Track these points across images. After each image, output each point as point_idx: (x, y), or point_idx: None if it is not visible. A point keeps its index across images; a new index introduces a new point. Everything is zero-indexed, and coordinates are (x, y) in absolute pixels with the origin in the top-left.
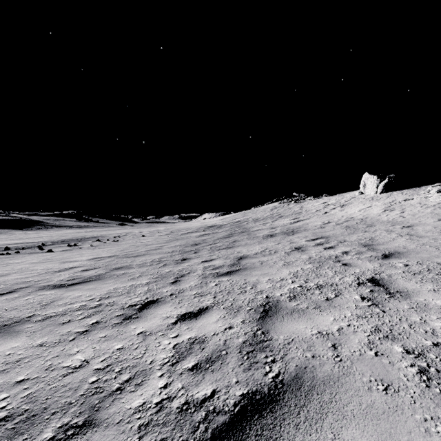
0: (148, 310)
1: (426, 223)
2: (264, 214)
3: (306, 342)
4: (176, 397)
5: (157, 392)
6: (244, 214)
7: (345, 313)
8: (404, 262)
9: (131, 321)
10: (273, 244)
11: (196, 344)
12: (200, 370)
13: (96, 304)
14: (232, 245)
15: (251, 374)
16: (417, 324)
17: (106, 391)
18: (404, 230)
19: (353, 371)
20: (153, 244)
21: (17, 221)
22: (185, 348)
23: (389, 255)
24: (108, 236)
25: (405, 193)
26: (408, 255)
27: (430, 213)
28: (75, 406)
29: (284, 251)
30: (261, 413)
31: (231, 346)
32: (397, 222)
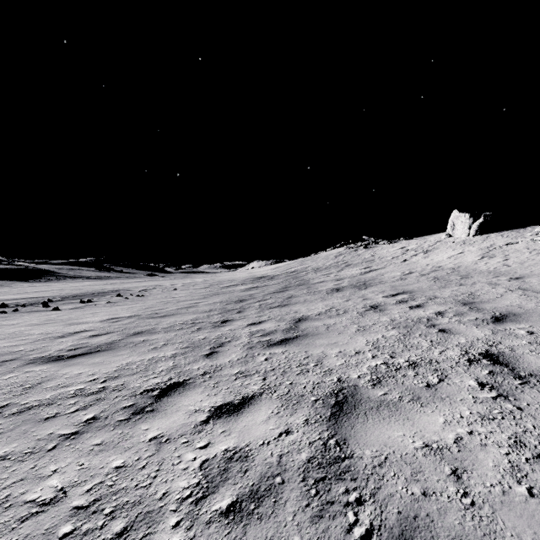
0: (169, 398)
1: None
2: (327, 262)
3: (408, 464)
4: None
5: None
6: (302, 262)
7: (460, 410)
8: (526, 328)
9: (142, 417)
10: (341, 302)
11: (234, 462)
12: (240, 515)
13: (98, 388)
14: (287, 302)
15: (324, 528)
16: None
17: None
18: (513, 283)
19: (499, 530)
20: (186, 301)
21: (22, 271)
22: (217, 469)
23: (502, 317)
24: (132, 290)
25: (506, 236)
26: (528, 317)
27: None
28: None
29: (356, 311)
30: None
31: (290, 468)
32: (502, 273)
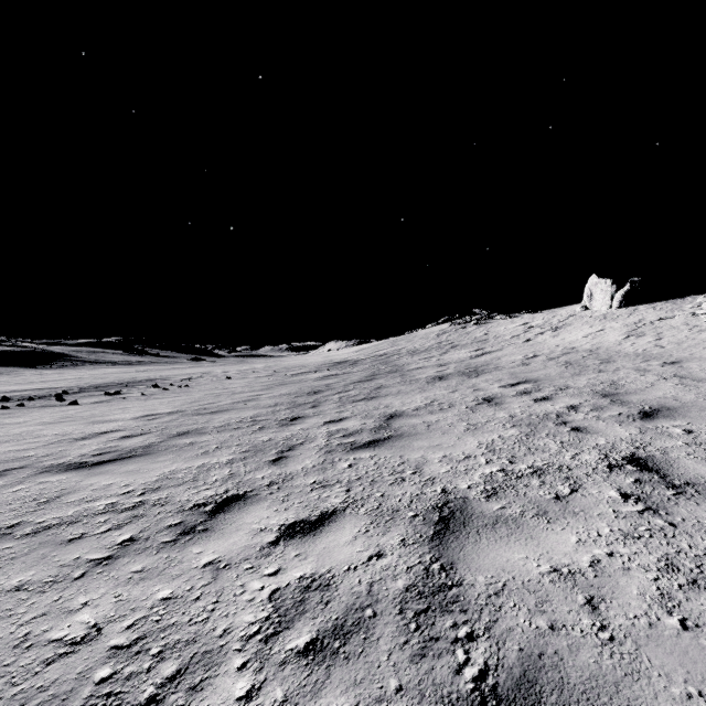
0: (227, 515)
1: (702, 357)
2: (427, 343)
3: (532, 592)
4: None
5: None
6: (394, 343)
7: (598, 527)
8: (684, 425)
9: (193, 538)
10: (446, 393)
11: (313, 592)
12: (322, 655)
13: (134, 503)
14: (376, 394)
15: (427, 669)
16: None
17: (126, 704)
18: (668, 369)
19: (644, 669)
20: (244, 393)
21: (28, 354)
22: (291, 600)
23: (652, 412)
24: (172, 379)
25: (659, 309)
26: (686, 412)
27: None
28: None
29: (465, 405)
30: None
31: (383, 599)
32: (653, 356)
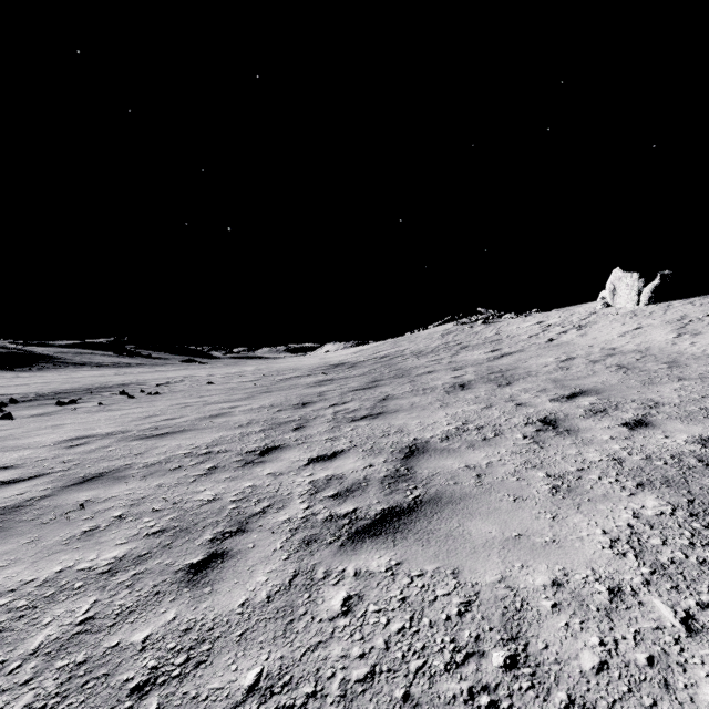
0: None
1: None
2: (432, 343)
3: None
4: None
5: None
6: (395, 344)
7: None
8: None
9: None
10: (479, 409)
11: None
12: None
13: None
14: (382, 409)
15: None
16: None
17: None
18: None
19: None
20: (218, 403)
21: (7, 356)
22: None
23: None
24: (148, 383)
25: (700, 304)
26: None
27: None
28: None
29: (519, 432)
30: None
31: None
32: None
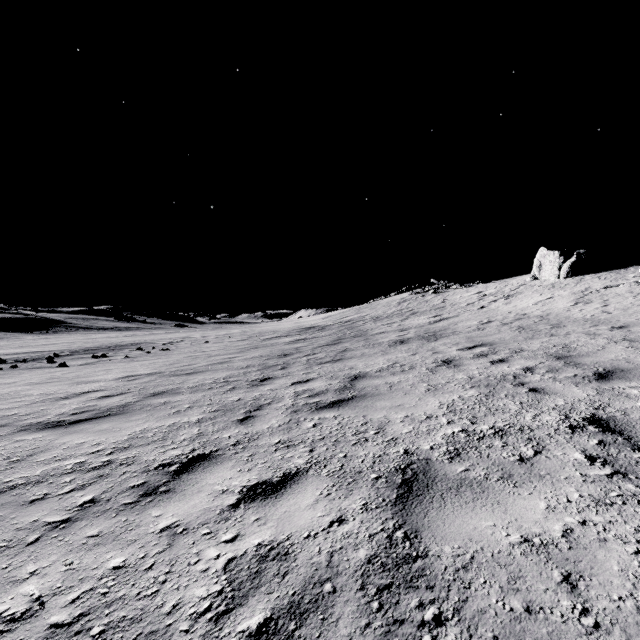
0: (190, 475)
1: None
2: (389, 310)
3: (503, 566)
4: None
5: None
6: (359, 310)
7: (566, 491)
8: (639, 386)
9: (154, 499)
10: (407, 356)
11: (270, 562)
12: (275, 639)
13: (102, 462)
14: (341, 357)
15: None
16: None
17: None
18: (617, 333)
19: None
20: (219, 355)
21: (27, 321)
22: (247, 571)
23: (607, 374)
24: (155, 343)
25: (604, 278)
26: None
27: None
28: None
29: (425, 367)
30: None
31: (344, 571)
32: (601, 321)
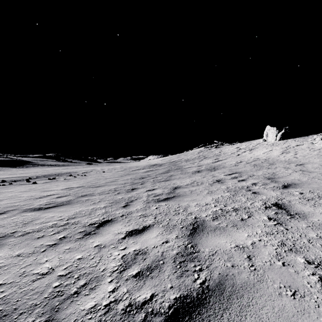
0: (104, 227)
1: (313, 162)
2: (193, 156)
3: (226, 254)
4: (121, 300)
5: (106, 295)
6: (179, 156)
7: (256, 230)
8: (300, 191)
9: (90, 236)
10: (200, 178)
11: (139, 255)
12: (142, 277)
13: (64, 223)
14: (169, 178)
15: (182, 281)
16: (314, 239)
17: (65, 294)
18: (298, 167)
19: (265, 279)
20: (111, 178)
21: (12, 161)
22: (130, 258)
23: (288, 185)
24: (78, 172)
25: (297, 141)
26: (302, 185)
27: (316, 154)
28: (39, 307)
29: (208, 183)
30: (191, 315)
31: (167, 257)
32: (292, 162)
